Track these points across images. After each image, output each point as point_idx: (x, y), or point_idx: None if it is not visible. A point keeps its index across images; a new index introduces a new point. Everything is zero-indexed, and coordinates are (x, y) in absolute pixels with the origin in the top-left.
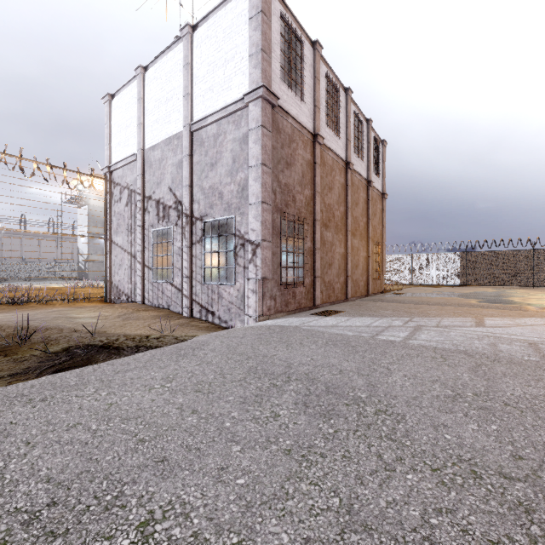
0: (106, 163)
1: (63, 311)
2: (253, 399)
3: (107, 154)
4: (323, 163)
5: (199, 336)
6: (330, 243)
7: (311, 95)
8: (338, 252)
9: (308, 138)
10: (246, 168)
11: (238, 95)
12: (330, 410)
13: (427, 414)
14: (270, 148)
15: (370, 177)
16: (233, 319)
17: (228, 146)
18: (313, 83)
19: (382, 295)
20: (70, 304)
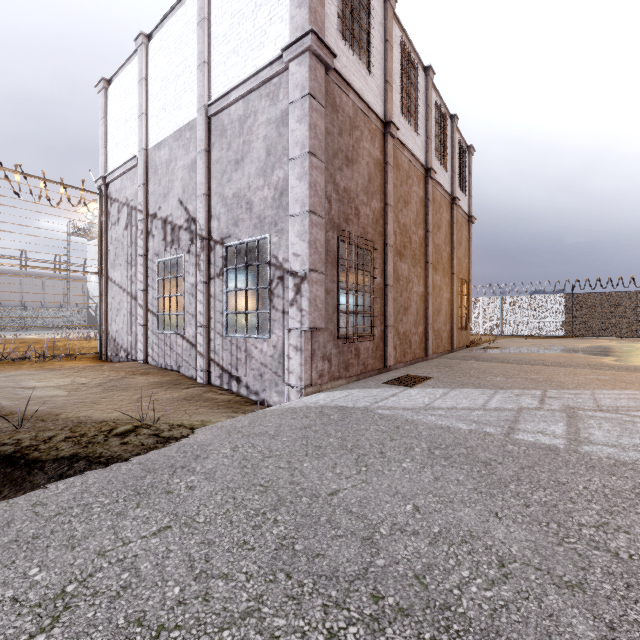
0: (100, 172)
1: (20, 376)
2: None
3: (102, 160)
4: (396, 165)
5: (201, 430)
6: (406, 279)
7: (380, 66)
8: (416, 292)
9: (377, 127)
10: (286, 162)
11: (275, 54)
12: None
13: None
14: (322, 131)
15: (454, 193)
16: (264, 394)
17: (260, 132)
18: (384, 50)
19: (472, 350)
20: (46, 363)
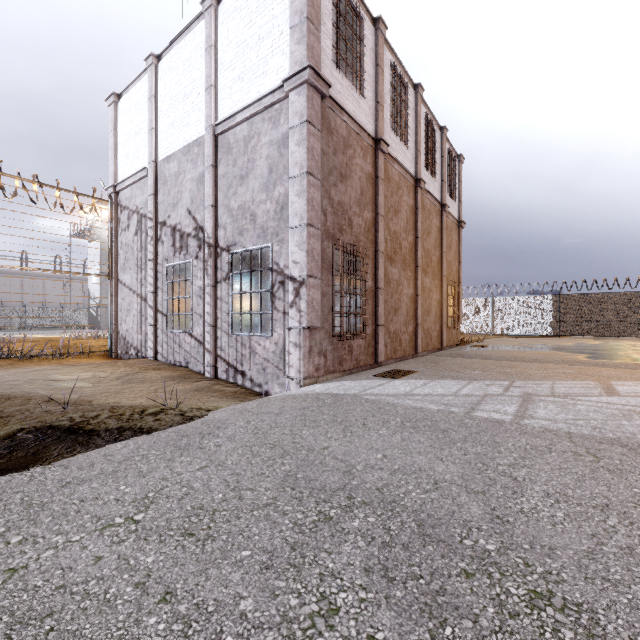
0: (111, 181)
1: (46, 370)
2: (286, 557)
3: (113, 170)
4: (387, 178)
5: (217, 411)
6: (396, 282)
7: (372, 89)
8: (406, 294)
9: (369, 144)
10: (286, 179)
11: (276, 83)
12: (438, 590)
13: (638, 606)
14: (318, 153)
15: (444, 200)
16: (268, 384)
17: (263, 152)
18: (375, 73)
19: (460, 348)
20: (62, 360)
